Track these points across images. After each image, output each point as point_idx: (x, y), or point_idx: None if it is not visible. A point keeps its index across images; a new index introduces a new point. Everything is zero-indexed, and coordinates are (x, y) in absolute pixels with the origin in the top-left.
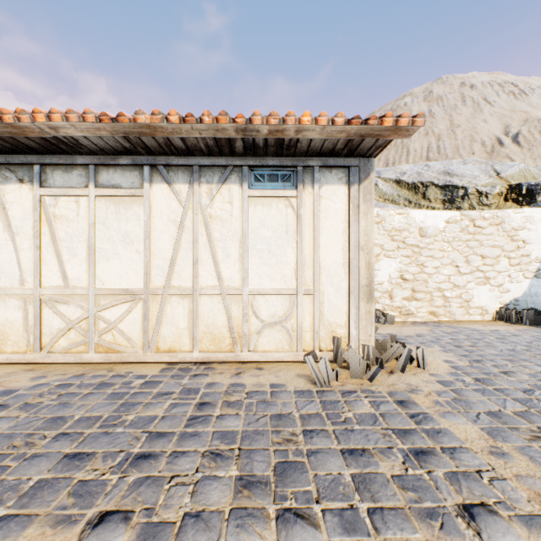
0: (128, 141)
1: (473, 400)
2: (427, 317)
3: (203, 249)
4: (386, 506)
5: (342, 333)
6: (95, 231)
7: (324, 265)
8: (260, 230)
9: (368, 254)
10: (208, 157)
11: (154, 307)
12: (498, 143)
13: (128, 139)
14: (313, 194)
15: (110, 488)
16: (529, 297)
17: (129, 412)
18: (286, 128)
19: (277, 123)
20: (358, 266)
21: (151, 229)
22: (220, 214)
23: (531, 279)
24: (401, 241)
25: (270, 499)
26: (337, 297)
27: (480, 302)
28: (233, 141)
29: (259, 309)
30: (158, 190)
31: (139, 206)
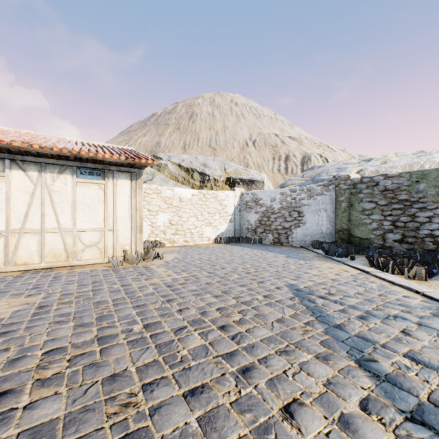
0: None
1: (171, 264)
2: (183, 243)
3: (48, 208)
4: (125, 281)
5: (128, 248)
6: None
7: (119, 216)
8: (84, 199)
9: (141, 212)
10: (52, 159)
11: (13, 240)
12: (246, 144)
13: None
14: (113, 183)
15: (27, 292)
16: (227, 232)
17: (16, 283)
18: (98, 157)
19: (93, 155)
20: (136, 217)
21: (11, 196)
22: (59, 189)
23: (228, 223)
24: (170, 204)
25: (90, 285)
26: (126, 232)
27: (207, 234)
28: (69, 156)
29: (83, 239)
30: (16, 174)
31: (1, 182)
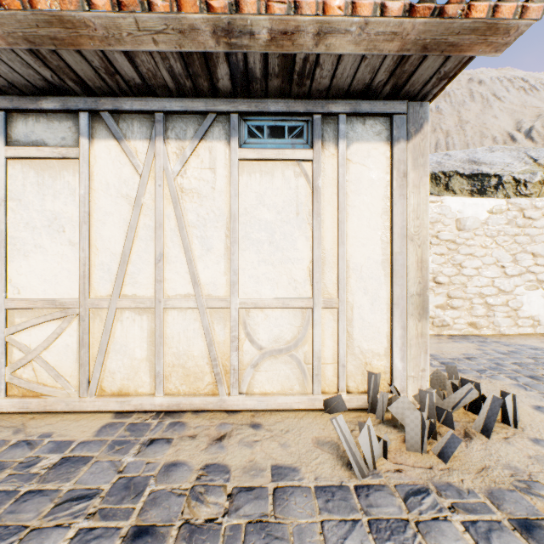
0: (43, 64)
1: None
2: (466, 329)
3: (170, 240)
4: None
5: (381, 366)
6: (7, 211)
7: (353, 263)
8: (257, 210)
9: (421, 247)
10: (177, 99)
11: (96, 327)
12: (510, 139)
13: (41, 59)
14: (336, 157)
15: None
16: None
17: None
18: (299, 27)
19: (285, 12)
20: (405, 265)
21: (92, 209)
22: (196, 186)
23: None
24: (434, 235)
25: None
26: (373, 312)
27: (531, 310)
28: (213, 64)
29: (255, 330)
30: (102, 150)
31: (73, 174)
